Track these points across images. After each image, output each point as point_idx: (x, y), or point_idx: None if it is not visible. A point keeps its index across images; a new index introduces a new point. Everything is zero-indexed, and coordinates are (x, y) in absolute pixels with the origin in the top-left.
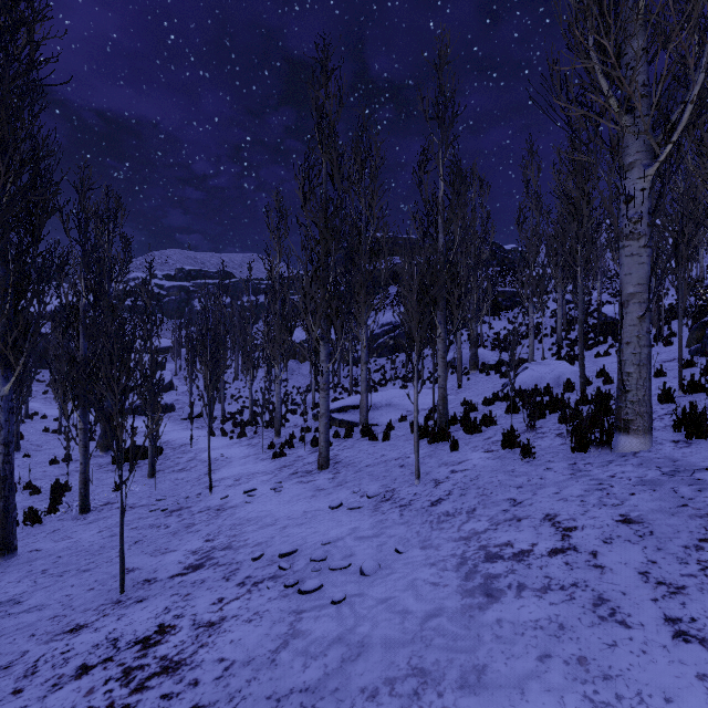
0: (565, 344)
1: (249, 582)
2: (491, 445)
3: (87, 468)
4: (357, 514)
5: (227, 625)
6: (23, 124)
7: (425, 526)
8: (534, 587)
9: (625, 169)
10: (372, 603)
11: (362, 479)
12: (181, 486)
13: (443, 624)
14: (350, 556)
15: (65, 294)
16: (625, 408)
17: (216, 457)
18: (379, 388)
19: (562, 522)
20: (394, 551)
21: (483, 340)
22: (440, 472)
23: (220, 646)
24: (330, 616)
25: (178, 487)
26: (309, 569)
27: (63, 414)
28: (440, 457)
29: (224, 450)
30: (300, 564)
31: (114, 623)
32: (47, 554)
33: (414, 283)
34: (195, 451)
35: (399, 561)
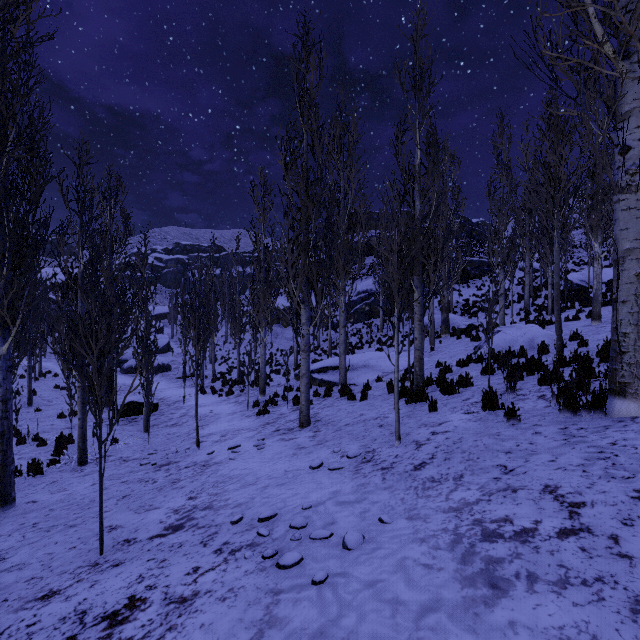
0: (533, 309)
1: (226, 549)
2: (471, 406)
3: (85, 423)
4: (338, 476)
5: (199, 603)
6: (19, 96)
7: (409, 492)
8: (549, 580)
9: (621, 119)
10: (357, 586)
11: (342, 438)
12: (172, 440)
13: (442, 623)
14: (331, 524)
15: (65, 261)
16: (621, 371)
17: (205, 413)
18: (356, 351)
19: (566, 496)
20: (378, 520)
21: (453, 306)
22: (421, 434)
23: (189, 631)
24: (310, 601)
25: (169, 441)
26: (288, 537)
27: (63, 373)
28: (419, 418)
29: (213, 407)
30: (279, 531)
31: (86, 591)
32: (41, 506)
33: (395, 244)
34: (187, 408)
35: (385, 533)
